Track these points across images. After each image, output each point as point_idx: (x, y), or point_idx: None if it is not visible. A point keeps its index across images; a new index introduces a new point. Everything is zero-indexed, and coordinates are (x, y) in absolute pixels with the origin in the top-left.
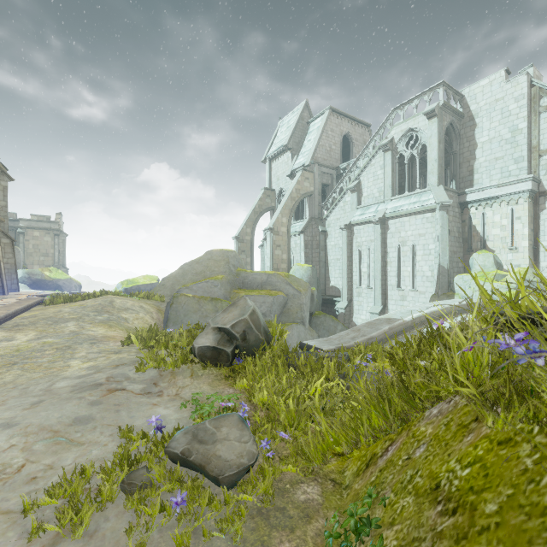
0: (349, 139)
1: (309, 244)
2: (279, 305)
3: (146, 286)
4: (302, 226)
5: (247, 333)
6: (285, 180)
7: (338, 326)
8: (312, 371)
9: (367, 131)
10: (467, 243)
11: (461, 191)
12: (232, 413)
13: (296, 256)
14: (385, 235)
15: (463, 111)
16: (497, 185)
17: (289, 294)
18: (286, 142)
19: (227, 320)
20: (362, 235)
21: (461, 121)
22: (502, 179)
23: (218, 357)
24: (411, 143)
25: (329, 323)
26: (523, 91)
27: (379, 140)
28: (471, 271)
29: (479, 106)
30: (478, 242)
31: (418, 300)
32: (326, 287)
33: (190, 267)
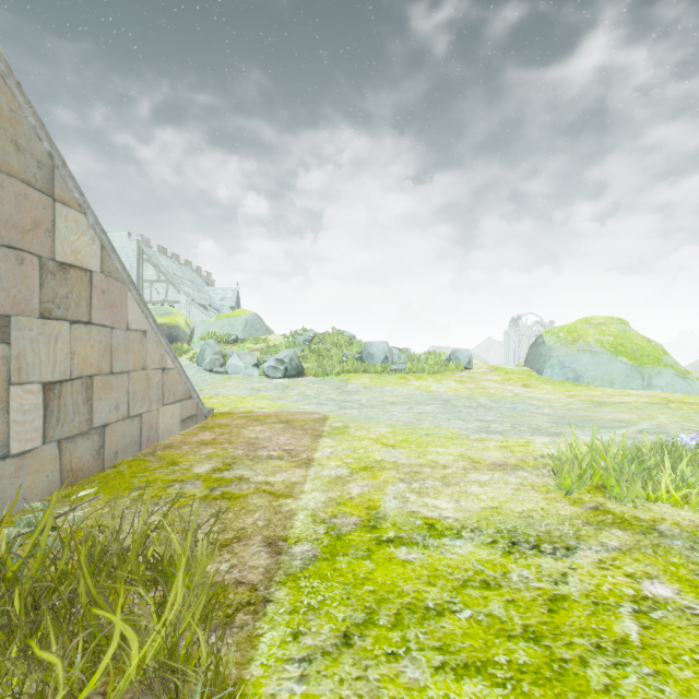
0: None
1: None
2: None
3: None
4: None
5: None
6: None
7: None
8: None
9: None
10: None
11: None
12: None
13: None
14: None
15: None
16: None
17: None
18: None
19: None
20: None
21: None
22: None
23: None
24: None
25: None
26: (135, 248)
27: None
28: None
29: (116, 246)
30: None
31: None
32: None
33: None
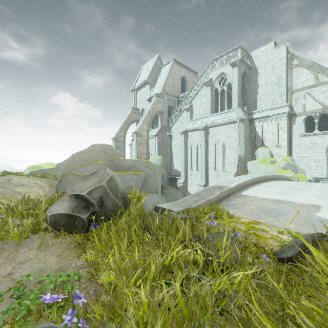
0: (185, 80)
1: (161, 143)
2: (141, 181)
3: (48, 170)
4: (157, 132)
5: (104, 199)
6: (146, 103)
7: (178, 194)
8: (167, 234)
9: (195, 76)
10: (253, 143)
11: (250, 112)
12: (46, 326)
13: (152, 151)
14: (207, 137)
15: (251, 65)
16: (270, 108)
17: (148, 174)
18: (146, 78)
19: (85, 188)
20: (193, 137)
21: (250, 71)
22: (272, 106)
23: (73, 224)
24: (222, 82)
25: (173, 192)
26: (284, 55)
27: (203, 79)
28: (256, 159)
29: (259, 62)
30: (259, 142)
31: (226, 177)
32: (171, 170)
33: (78, 155)
